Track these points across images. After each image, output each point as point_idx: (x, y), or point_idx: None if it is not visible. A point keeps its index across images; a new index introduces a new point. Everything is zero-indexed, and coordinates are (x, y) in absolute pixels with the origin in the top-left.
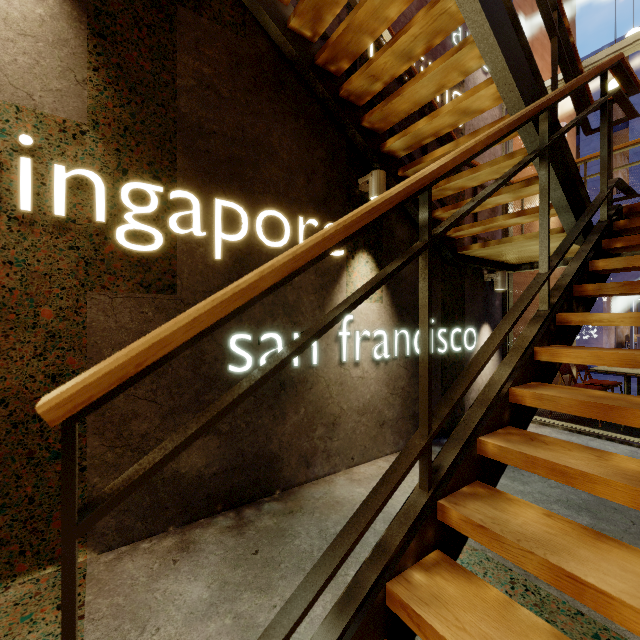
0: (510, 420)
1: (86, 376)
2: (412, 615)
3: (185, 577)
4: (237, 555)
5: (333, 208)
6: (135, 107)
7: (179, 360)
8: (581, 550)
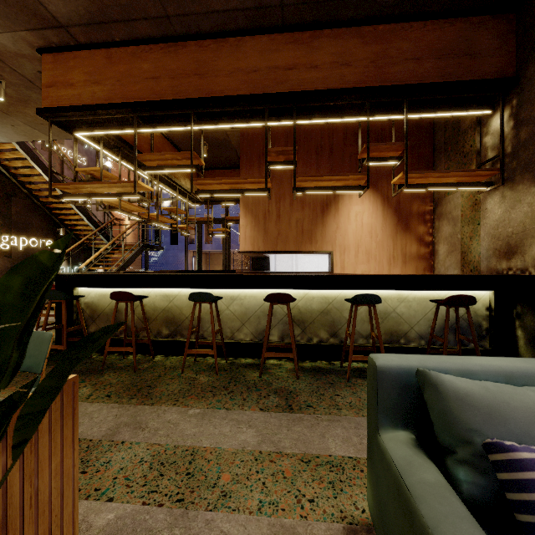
0: None
1: None
2: None
3: None
4: None
5: (49, 236)
6: (4, 220)
7: None
8: None
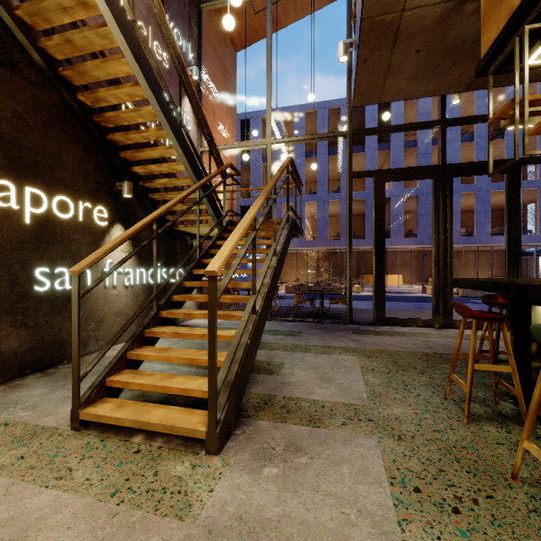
0: (184, 292)
1: (83, 265)
2: (152, 333)
3: (27, 391)
4: (55, 380)
5: (100, 197)
6: None
7: (1, 283)
8: (193, 311)
